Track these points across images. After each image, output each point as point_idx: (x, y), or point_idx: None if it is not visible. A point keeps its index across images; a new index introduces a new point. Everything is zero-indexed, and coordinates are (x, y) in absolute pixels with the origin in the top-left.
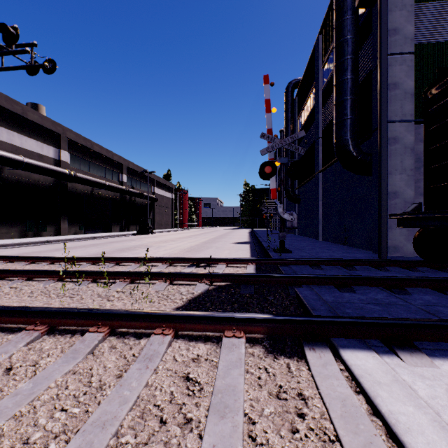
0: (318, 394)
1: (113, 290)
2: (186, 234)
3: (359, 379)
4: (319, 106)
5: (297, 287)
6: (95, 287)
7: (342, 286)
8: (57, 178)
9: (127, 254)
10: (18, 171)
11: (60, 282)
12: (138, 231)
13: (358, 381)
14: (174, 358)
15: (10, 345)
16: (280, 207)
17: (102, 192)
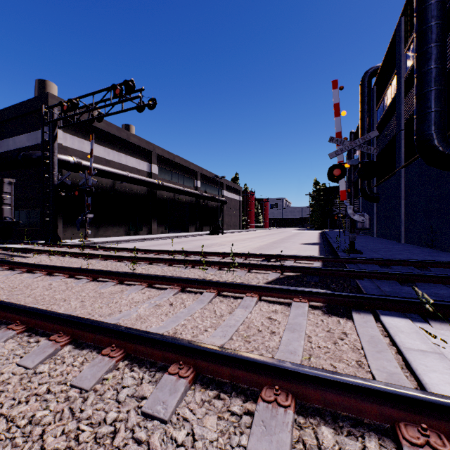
0: (356, 334)
1: (208, 273)
2: (254, 235)
3: (388, 329)
4: (401, 96)
5: (359, 279)
6: (195, 271)
7: (404, 281)
8: (150, 187)
9: (207, 250)
10: (124, 183)
11: (170, 266)
12: (210, 231)
13: (387, 330)
14: (260, 309)
15: (165, 294)
16: (349, 208)
17: (181, 197)
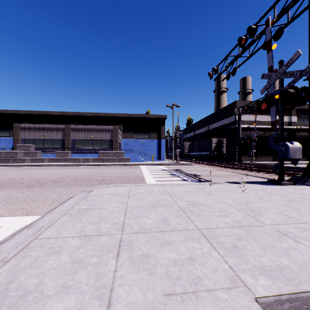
0: None
1: None
2: None
3: None
4: None
5: None
6: None
7: None
8: (289, 131)
9: None
10: (271, 132)
11: None
12: None
13: None
14: None
15: None
16: None
17: None
